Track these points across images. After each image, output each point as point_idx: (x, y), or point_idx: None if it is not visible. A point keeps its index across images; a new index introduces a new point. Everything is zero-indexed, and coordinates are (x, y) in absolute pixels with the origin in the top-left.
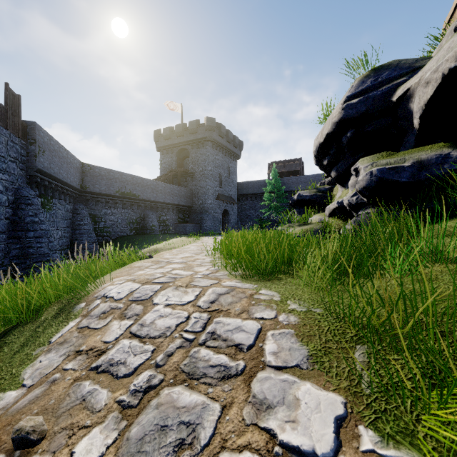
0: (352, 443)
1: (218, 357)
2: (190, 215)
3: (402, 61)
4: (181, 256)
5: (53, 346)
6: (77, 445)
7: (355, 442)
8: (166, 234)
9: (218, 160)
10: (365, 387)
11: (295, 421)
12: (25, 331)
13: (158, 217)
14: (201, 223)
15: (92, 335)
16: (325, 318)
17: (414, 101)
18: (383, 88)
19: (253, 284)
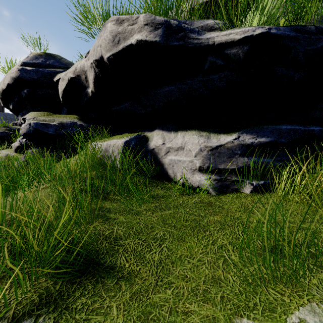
0: None
1: None
2: None
3: (63, 58)
4: None
5: None
6: None
7: None
8: None
9: None
10: None
11: None
12: None
13: None
14: None
15: None
16: None
17: (59, 86)
18: (48, 69)
19: None
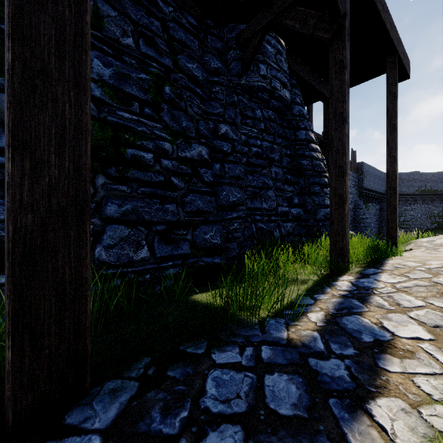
0: None
1: None
2: None
3: None
4: None
5: (408, 246)
6: (420, 249)
7: None
8: None
9: None
10: None
11: None
12: None
13: None
14: None
15: (418, 245)
16: None
17: None
18: None
19: None
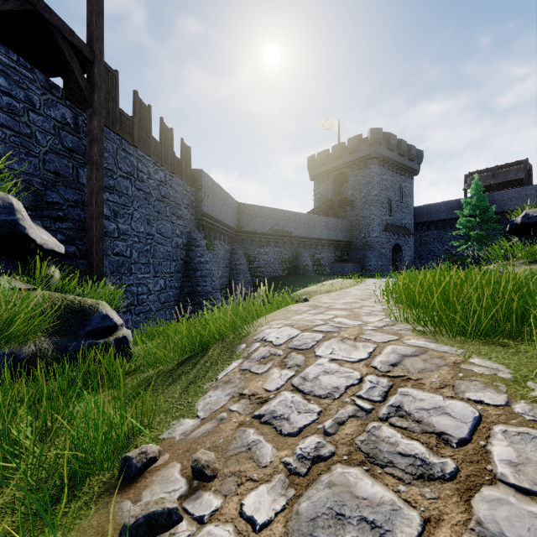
0: None
1: (409, 443)
2: (349, 252)
3: None
4: (342, 301)
5: (219, 384)
6: (246, 498)
7: None
8: (320, 275)
9: (386, 180)
10: None
11: None
12: (197, 364)
13: (312, 255)
14: (363, 262)
15: (253, 380)
16: None
17: None
18: None
19: (455, 347)
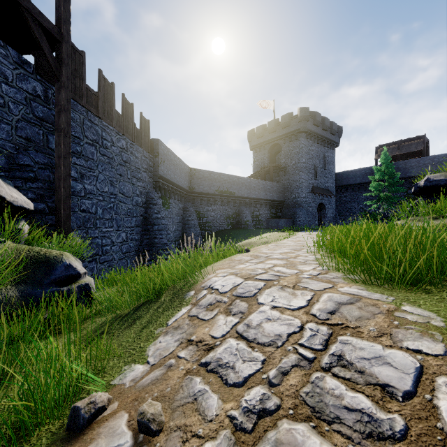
0: None
1: (354, 396)
2: (282, 210)
3: None
4: (279, 252)
5: (169, 329)
6: None
7: None
8: (258, 229)
9: (312, 151)
10: None
11: None
12: (150, 309)
13: (252, 212)
14: (294, 218)
15: (201, 326)
16: None
17: None
18: None
19: (385, 295)
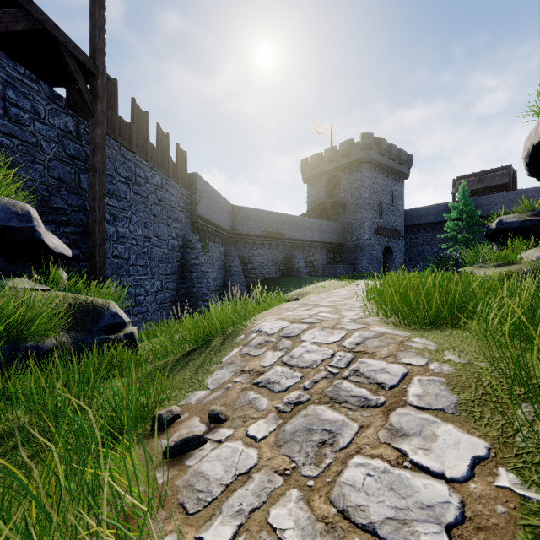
0: (486, 477)
1: (359, 390)
2: (341, 254)
3: None
4: (328, 300)
5: (224, 365)
6: (249, 427)
7: (491, 478)
8: (313, 276)
9: (377, 184)
10: (519, 440)
11: (429, 450)
12: (202, 353)
13: (305, 257)
14: (355, 264)
15: (252, 360)
16: (488, 372)
17: None
18: None
19: (406, 332)
